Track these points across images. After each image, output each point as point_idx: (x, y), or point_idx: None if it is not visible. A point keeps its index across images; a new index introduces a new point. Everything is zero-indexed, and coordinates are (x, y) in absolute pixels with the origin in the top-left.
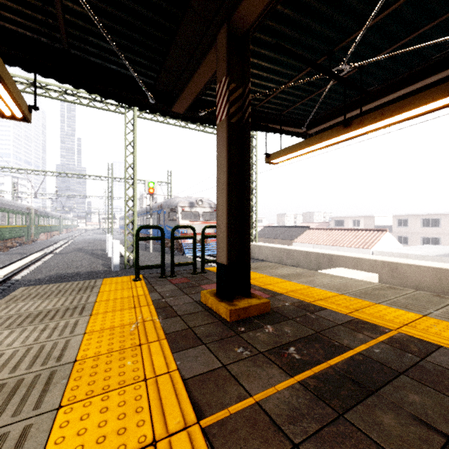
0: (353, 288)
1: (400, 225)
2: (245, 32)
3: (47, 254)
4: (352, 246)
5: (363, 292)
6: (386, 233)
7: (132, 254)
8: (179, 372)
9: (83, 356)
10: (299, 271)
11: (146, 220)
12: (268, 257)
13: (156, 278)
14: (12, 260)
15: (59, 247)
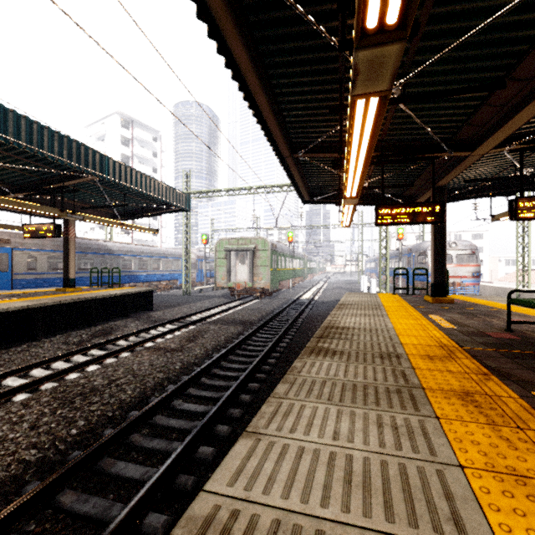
0: None
1: None
2: (444, 185)
3: (319, 289)
4: None
5: None
6: None
7: (385, 290)
8: (409, 304)
9: (382, 301)
10: None
11: (395, 263)
12: None
13: (403, 295)
14: (303, 291)
15: (323, 285)
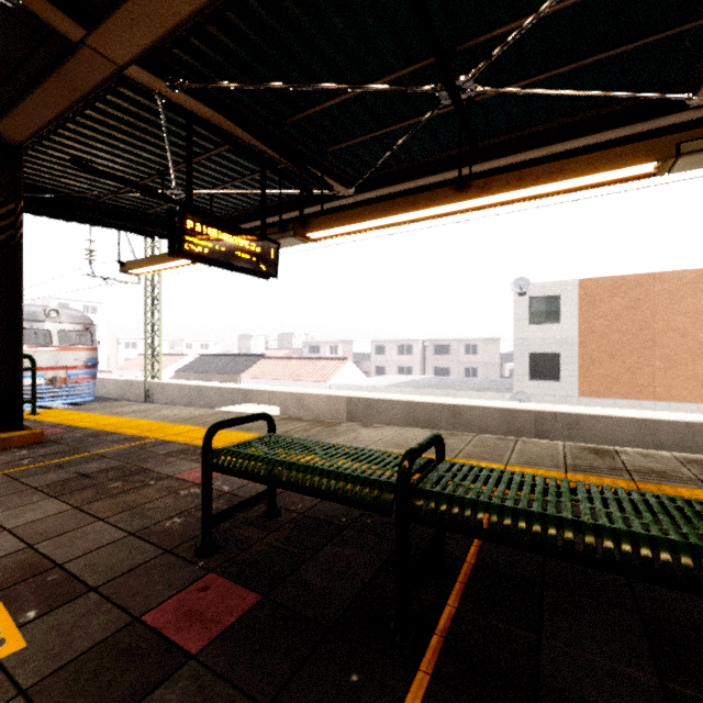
0: (183, 416)
1: (379, 353)
2: (18, 145)
3: None
4: (309, 380)
5: (186, 419)
6: (347, 362)
7: None
8: None
9: None
10: (152, 407)
11: None
12: (174, 399)
13: None
14: None
15: None
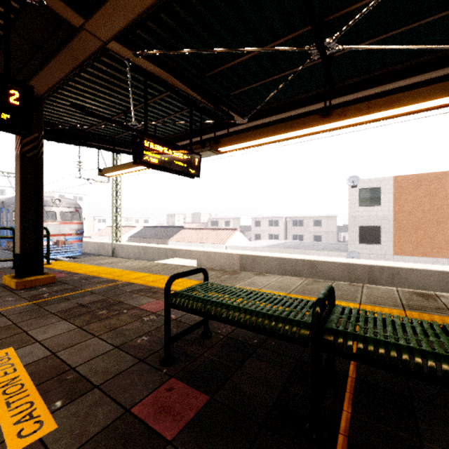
0: (139, 266)
1: (256, 225)
2: (40, 96)
3: None
4: (213, 242)
5: (141, 268)
6: (236, 231)
7: None
8: None
9: None
10: (119, 260)
11: None
12: (129, 254)
13: None
14: None
15: None
